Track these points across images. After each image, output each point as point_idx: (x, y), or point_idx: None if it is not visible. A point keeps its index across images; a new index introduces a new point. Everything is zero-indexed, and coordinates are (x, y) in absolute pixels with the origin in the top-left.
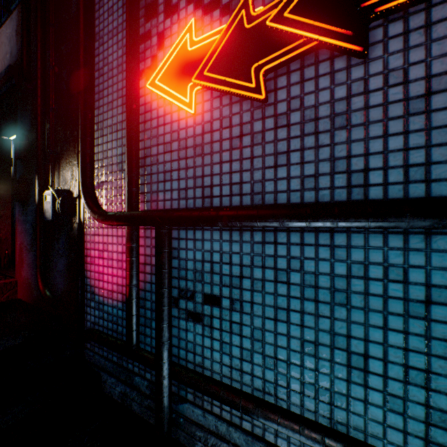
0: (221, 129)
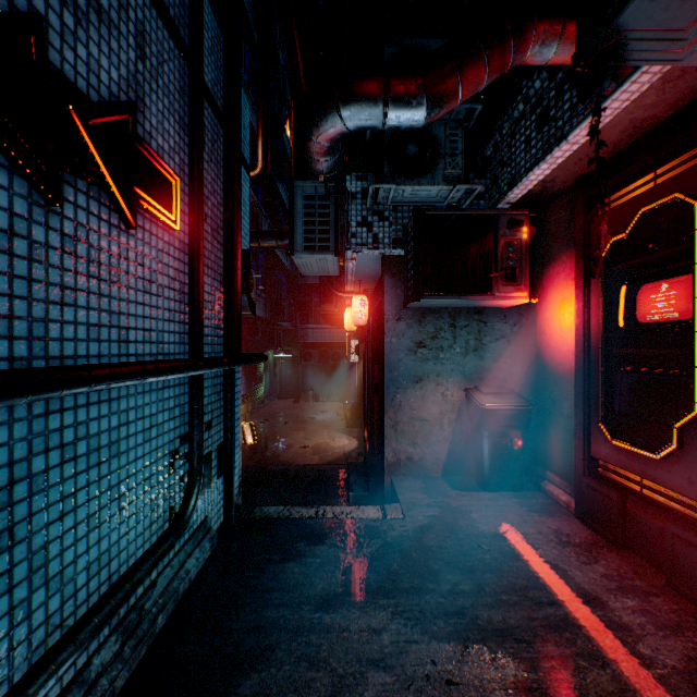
0: None
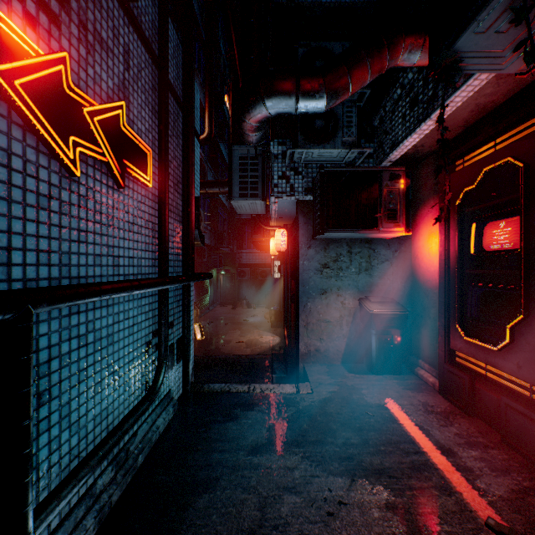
0: (25, 173)
